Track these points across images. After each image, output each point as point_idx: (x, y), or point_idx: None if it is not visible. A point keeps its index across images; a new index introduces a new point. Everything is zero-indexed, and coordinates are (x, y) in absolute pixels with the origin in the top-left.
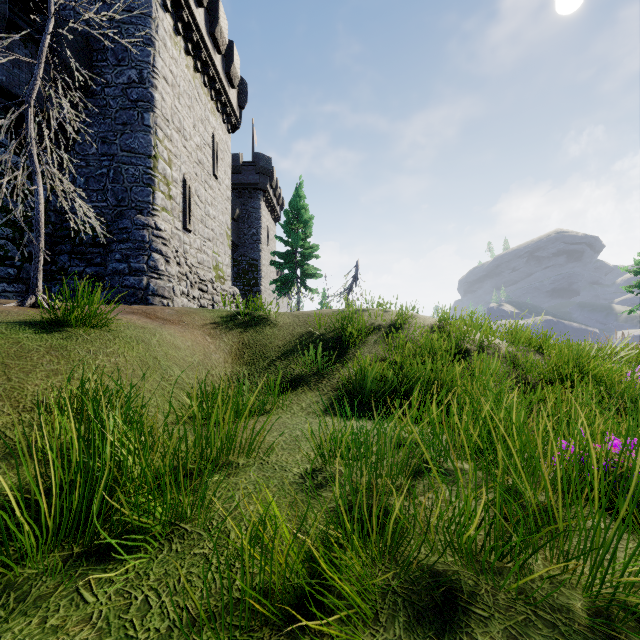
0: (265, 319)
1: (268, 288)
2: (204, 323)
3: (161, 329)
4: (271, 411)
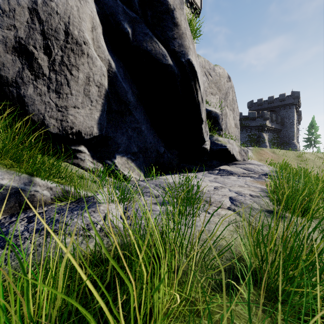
0: None
1: None
2: None
3: None
4: None
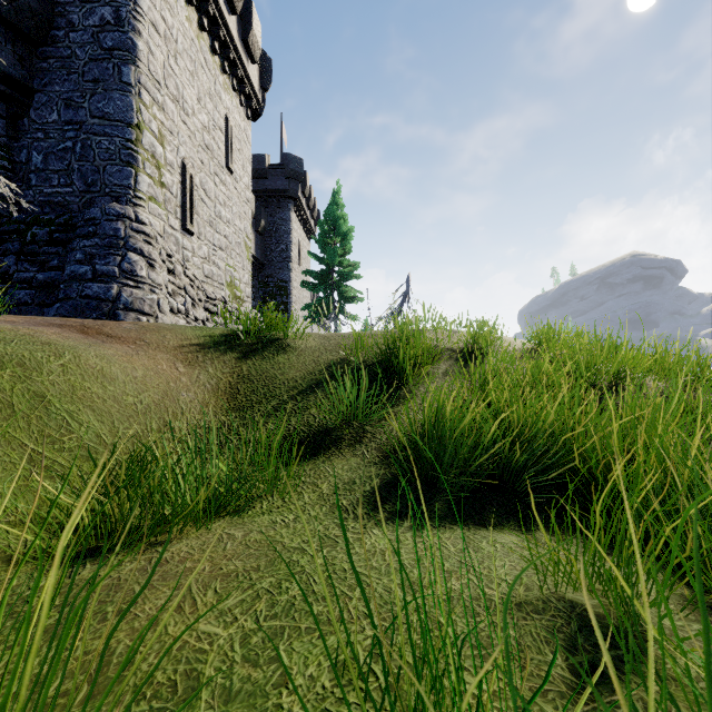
0: (279, 340)
1: (300, 316)
2: (179, 343)
3: (87, 348)
4: (259, 503)
